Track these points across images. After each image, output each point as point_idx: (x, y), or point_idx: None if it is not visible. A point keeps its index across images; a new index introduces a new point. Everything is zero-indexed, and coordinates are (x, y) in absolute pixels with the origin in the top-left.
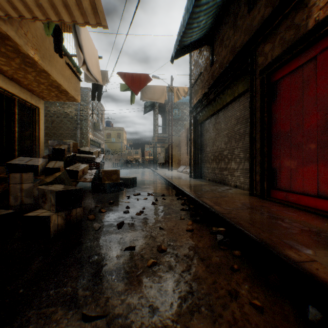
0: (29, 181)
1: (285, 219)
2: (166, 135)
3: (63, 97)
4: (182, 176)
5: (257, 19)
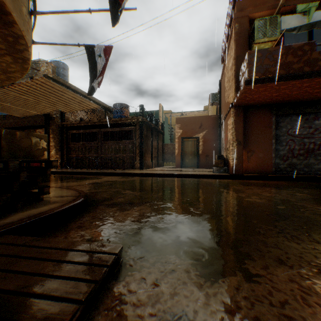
0: None
1: None
2: None
3: None
4: None
5: (26, 122)
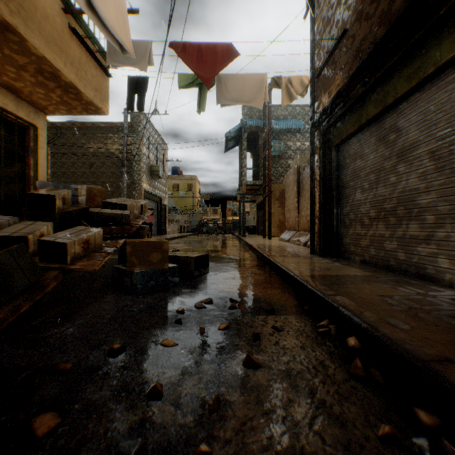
0: None
1: None
2: (260, 182)
3: (75, 103)
4: (294, 249)
5: None
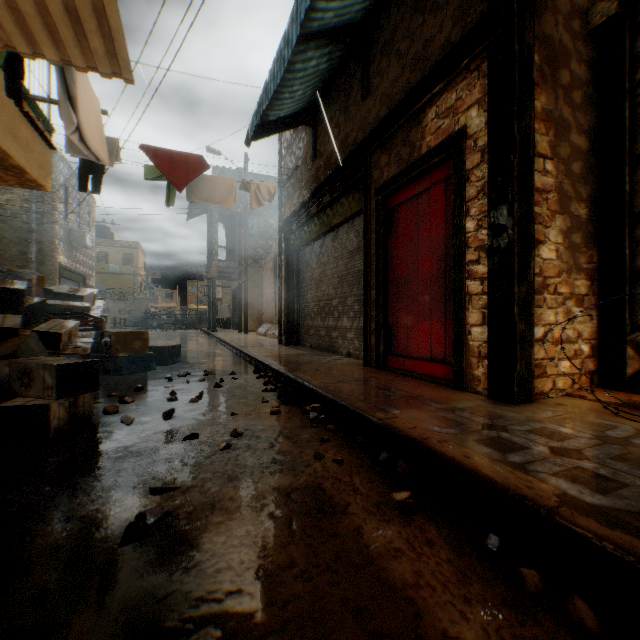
0: None
1: (392, 388)
2: (235, 265)
3: (12, 178)
4: (266, 341)
5: (373, 115)
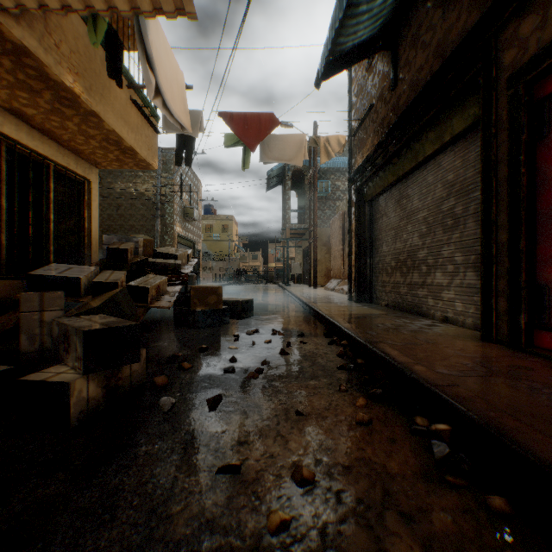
0: (56, 306)
1: None
2: (306, 226)
3: (129, 160)
4: (335, 297)
5: None
